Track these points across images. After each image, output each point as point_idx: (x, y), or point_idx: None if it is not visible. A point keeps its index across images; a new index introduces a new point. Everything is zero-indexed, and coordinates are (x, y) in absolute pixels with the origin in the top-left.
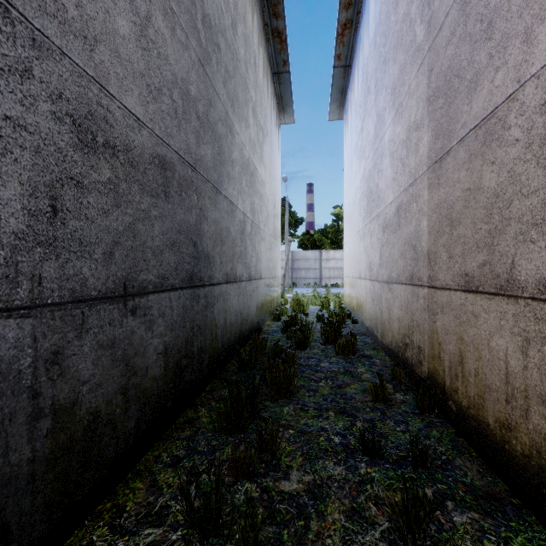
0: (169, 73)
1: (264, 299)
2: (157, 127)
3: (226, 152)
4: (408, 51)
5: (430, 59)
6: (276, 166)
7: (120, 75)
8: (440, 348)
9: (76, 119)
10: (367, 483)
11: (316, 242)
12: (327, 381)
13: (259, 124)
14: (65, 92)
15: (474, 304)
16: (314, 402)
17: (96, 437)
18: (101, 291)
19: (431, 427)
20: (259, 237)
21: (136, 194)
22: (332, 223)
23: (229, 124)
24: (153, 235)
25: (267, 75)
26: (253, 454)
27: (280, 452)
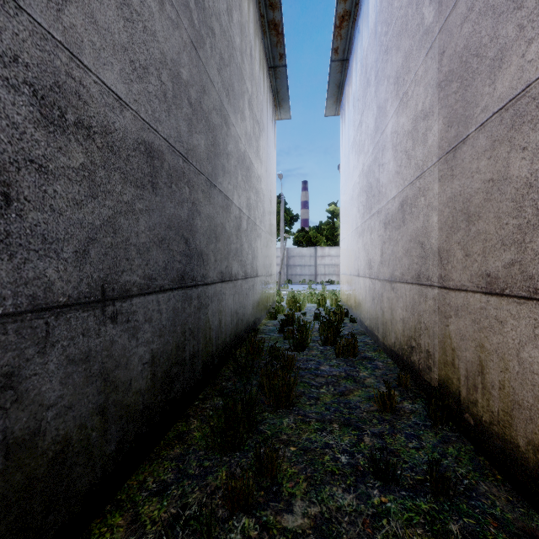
0: (157, 51)
1: (261, 297)
2: (143, 110)
3: (221, 143)
4: (414, 36)
5: (441, 41)
6: (272, 162)
7: (97, 45)
8: (454, 354)
9: (38, 90)
10: (382, 516)
11: (311, 239)
12: (328, 387)
13: (255, 118)
14: (22, 55)
15: (499, 309)
16: (316, 412)
17: (66, 469)
18: (71, 296)
19: (446, 443)
20: (255, 234)
21: (116, 184)
22: (327, 220)
23: (224, 114)
24: (137, 230)
25: (263, 68)
26: (251, 483)
27: (281, 475)
